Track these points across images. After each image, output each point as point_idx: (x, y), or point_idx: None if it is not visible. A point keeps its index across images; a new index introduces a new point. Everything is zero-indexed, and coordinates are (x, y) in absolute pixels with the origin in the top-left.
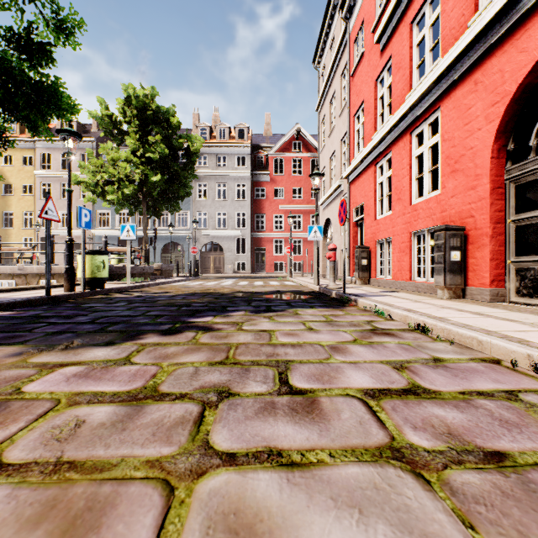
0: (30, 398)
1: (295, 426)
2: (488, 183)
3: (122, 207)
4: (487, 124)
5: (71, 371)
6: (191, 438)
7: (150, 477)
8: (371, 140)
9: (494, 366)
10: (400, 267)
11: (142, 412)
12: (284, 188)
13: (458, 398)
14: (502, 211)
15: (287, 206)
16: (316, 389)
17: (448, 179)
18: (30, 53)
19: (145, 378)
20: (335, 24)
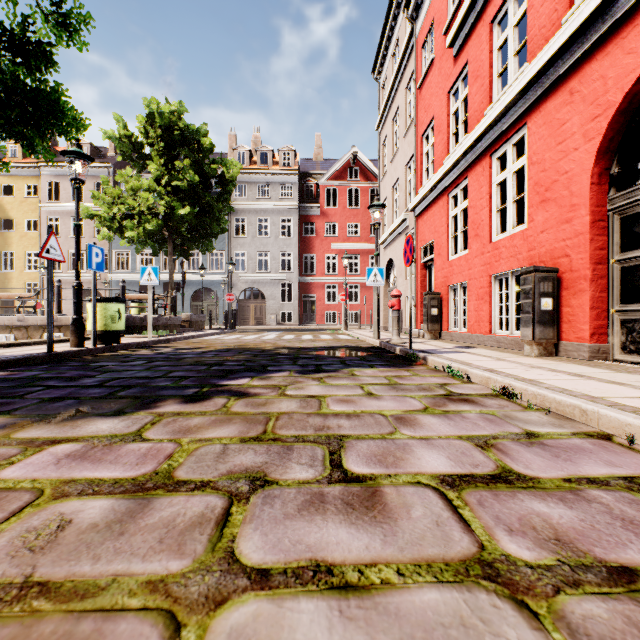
0: (5, 487)
1: (350, 529)
2: (587, 215)
3: (144, 245)
4: (586, 143)
5: (63, 451)
6: (210, 546)
7: (150, 607)
8: (443, 165)
9: (605, 444)
10: (478, 318)
11: (149, 508)
12: (338, 224)
13: (563, 488)
14: (604, 249)
15: (342, 245)
16: (378, 475)
17: (537, 210)
18: (26, 54)
19: (158, 460)
20: (399, 26)
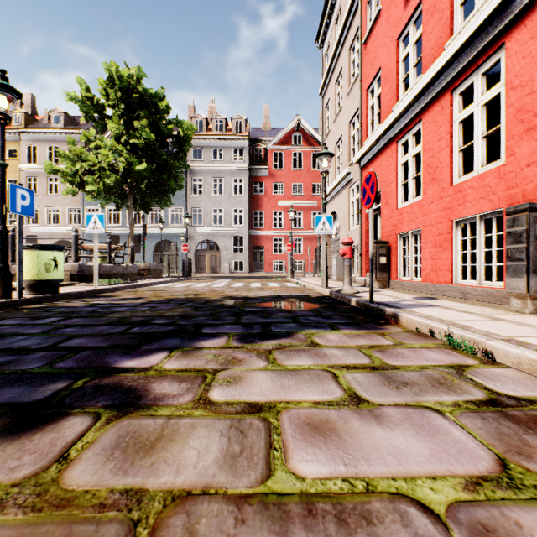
0: None
1: None
2: None
3: (107, 201)
4: None
5: None
6: None
7: None
8: (393, 110)
9: None
10: (435, 266)
11: None
12: (284, 183)
13: None
14: None
15: (287, 202)
16: None
17: (520, 141)
18: None
19: None
20: None
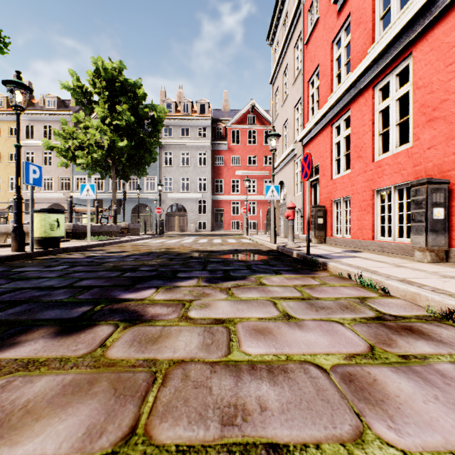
0: None
1: None
2: None
3: (94, 171)
4: None
5: None
6: None
7: None
8: (328, 100)
9: None
10: (361, 226)
11: None
12: (240, 156)
13: None
14: None
15: (243, 172)
16: None
17: (423, 129)
18: None
19: None
20: (289, 0)
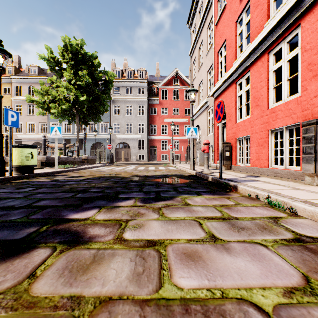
0: None
1: None
2: None
3: (63, 118)
4: None
5: None
6: None
7: None
8: (233, 64)
9: None
10: (258, 157)
11: None
12: (168, 108)
13: None
14: None
15: (170, 119)
16: None
17: (310, 82)
18: None
19: None
20: None
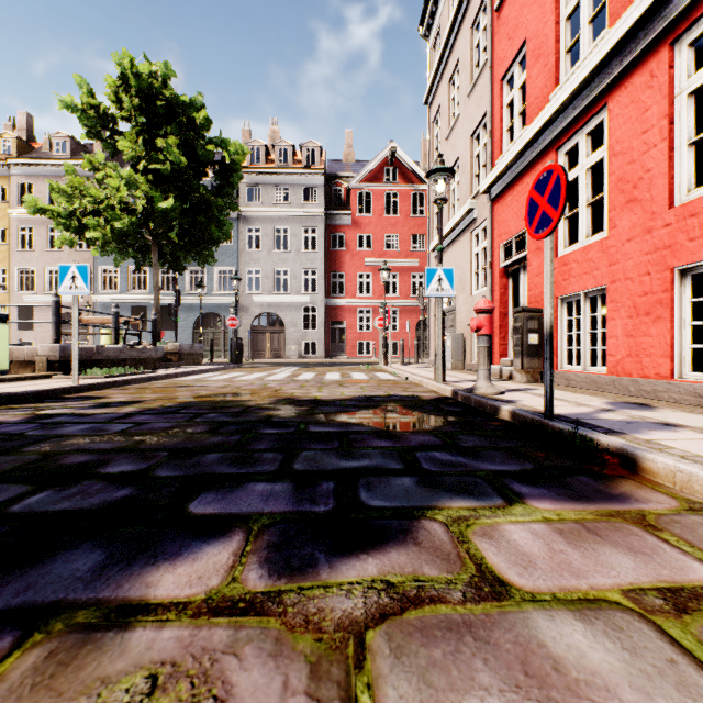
0: None
1: None
2: None
3: (124, 256)
4: None
5: None
6: None
7: None
8: (554, 96)
9: None
10: (636, 349)
11: None
12: (373, 235)
13: None
14: None
15: (377, 260)
16: None
17: None
18: None
19: None
20: None
